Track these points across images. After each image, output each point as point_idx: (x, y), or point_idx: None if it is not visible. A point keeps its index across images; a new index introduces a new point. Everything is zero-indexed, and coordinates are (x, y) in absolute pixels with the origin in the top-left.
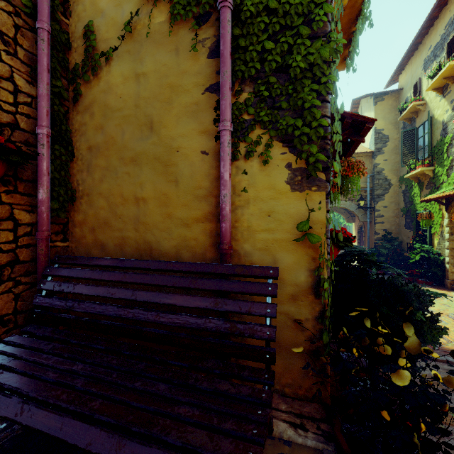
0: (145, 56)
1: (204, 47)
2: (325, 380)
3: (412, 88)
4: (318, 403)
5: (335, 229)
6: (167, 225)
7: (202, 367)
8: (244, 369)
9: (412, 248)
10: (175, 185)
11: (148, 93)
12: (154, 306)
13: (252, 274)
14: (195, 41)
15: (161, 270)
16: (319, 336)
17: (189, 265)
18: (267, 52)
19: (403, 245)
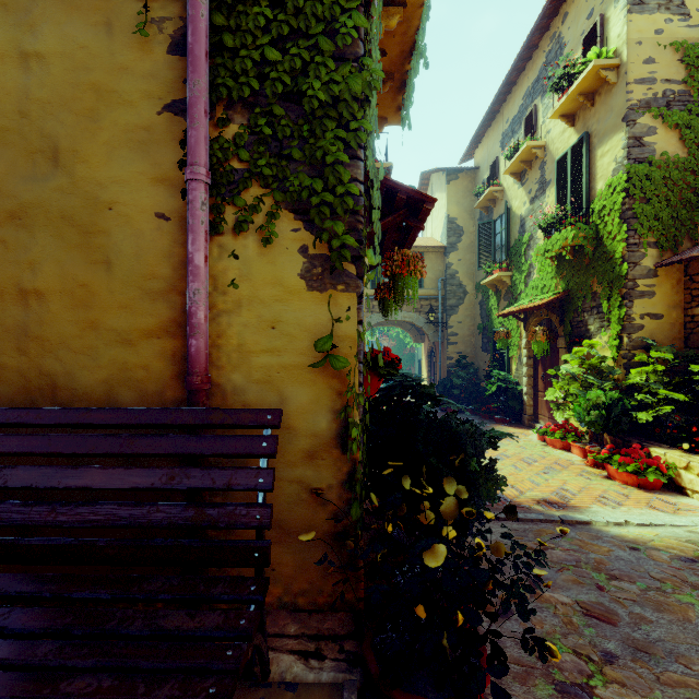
0: (41, 22)
1: (162, 32)
2: (352, 575)
3: (489, 168)
4: (347, 611)
5: (372, 349)
6: (88, 343)
7: (139, 593)
8: (216, 583)
9: (489, 377)
10: (105, 270)
11: (49, 93)
12: (62, 494)
13: (238, 423)
14: (145, 18)
15: (66, 426)
16: (348, 510)
17: (125, 414)
18: (270, 65)
19: (480, 372)
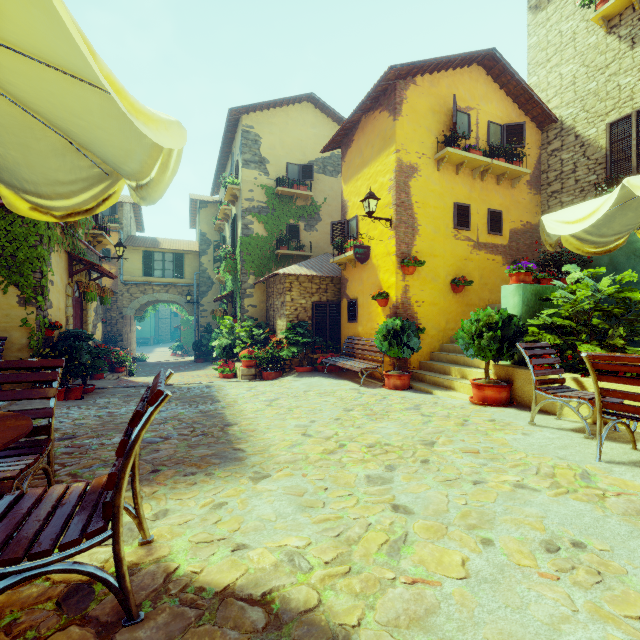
0: None
1: None
2: None
3: None
4: None
5: (45, 322)
6: None
7: None
8: None
9: None
10: None
11: None
12: None
13: None
14: None
15: None
16: None
17: None
18: (6, 246)
19: None
